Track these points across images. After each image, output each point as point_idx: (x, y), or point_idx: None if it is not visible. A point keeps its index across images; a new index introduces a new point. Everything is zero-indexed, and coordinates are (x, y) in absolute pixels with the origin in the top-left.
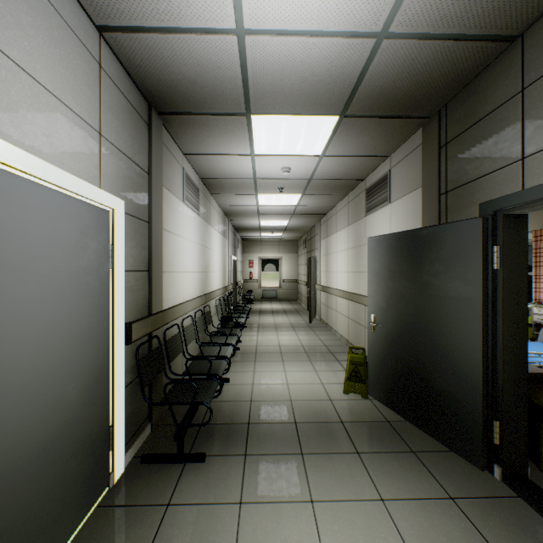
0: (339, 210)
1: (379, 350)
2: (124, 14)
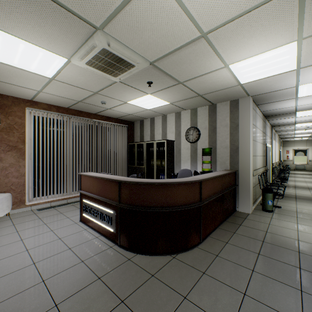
0: None
1: None
2: (275, 123)
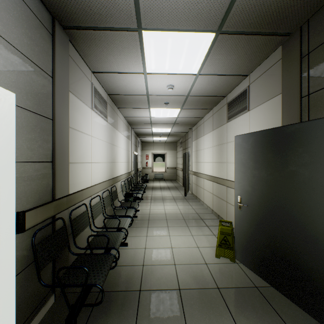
0: (206, 120)
1: (245, 225)
2: None
